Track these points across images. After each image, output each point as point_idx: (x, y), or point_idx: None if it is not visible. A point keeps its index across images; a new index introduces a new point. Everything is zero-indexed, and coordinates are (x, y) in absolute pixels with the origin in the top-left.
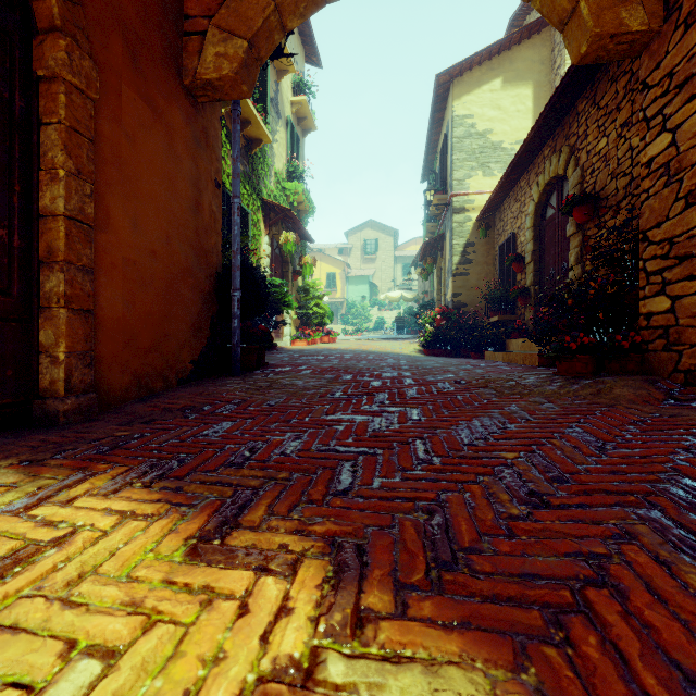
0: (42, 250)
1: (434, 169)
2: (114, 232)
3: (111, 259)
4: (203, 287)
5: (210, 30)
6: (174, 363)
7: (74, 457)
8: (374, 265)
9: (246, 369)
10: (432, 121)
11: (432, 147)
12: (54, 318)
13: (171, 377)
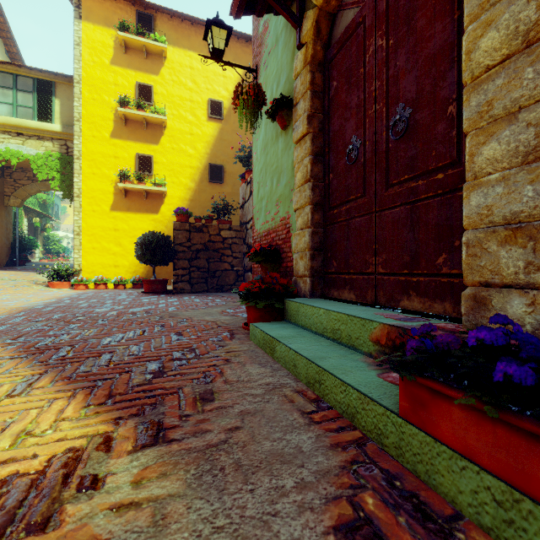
0: None
1: None
2: None
3: None
4: (8, 246)
5: (12, 196)
6: (3, 262)
7: None
8: None
9: (20, 265)
10: None
11: None
12: None
13: (2, 265)
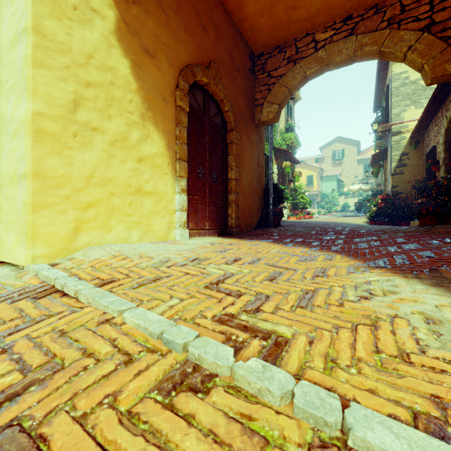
0: (229, 189)
1: (382, 104)
2: (241, 180)
3: (240, 189)
4: (260, 194)
5: (264, 103)
6: (253, 222)
7: (247, 238)
8: (341, 167)
9: (274, 225)
10: (378, 77)
11: (379, 91)
12: (232, 206)
13: (252, 226)
